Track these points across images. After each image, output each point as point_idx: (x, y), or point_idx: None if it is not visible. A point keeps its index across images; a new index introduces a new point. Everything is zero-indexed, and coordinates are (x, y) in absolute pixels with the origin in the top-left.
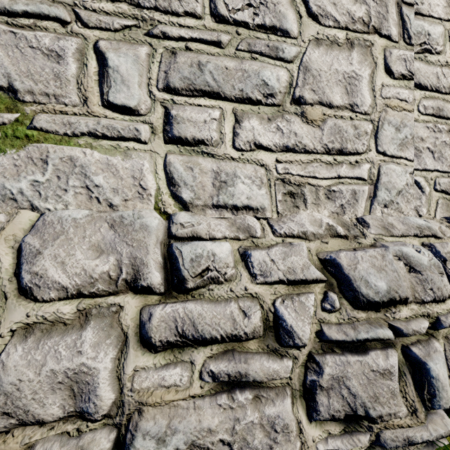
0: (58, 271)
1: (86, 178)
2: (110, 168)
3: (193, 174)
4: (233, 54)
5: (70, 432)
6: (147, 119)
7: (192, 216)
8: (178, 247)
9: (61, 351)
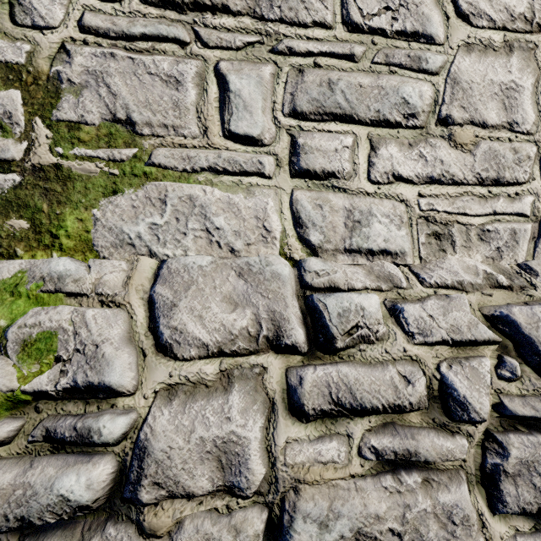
0: (197, 326)
1: (206, 219)
2: (231, 207)
3: (323, 213)
4: (368, 68)
5: (218, 509)
6: (271, 150)
7: (324, 263)
8: (320, 299)
9: (209, 416)
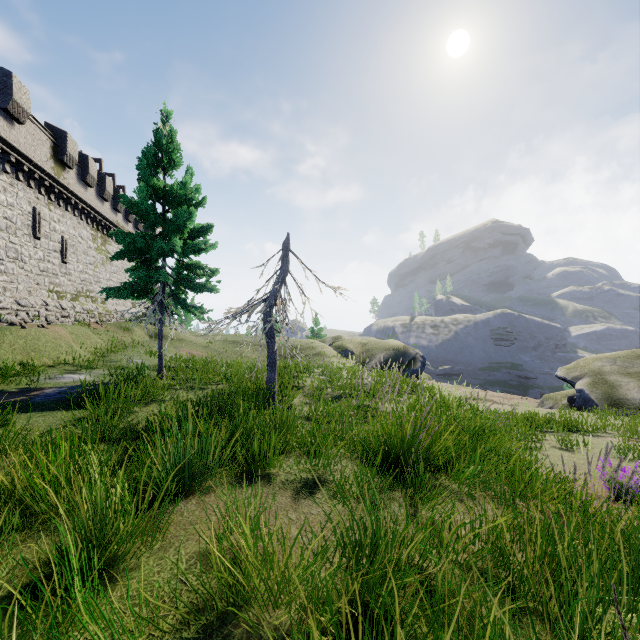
0: None
1: None
2: None
3: None
4: None
5: None
6: None
7: None
8: None
9: None
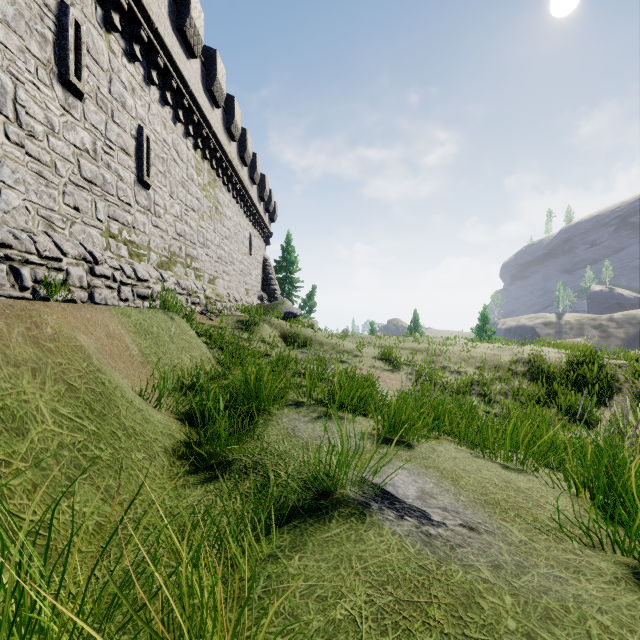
0: None
1: None
2: None
3: None
4: None
5: None
6: None
7: None
8: None
9: None
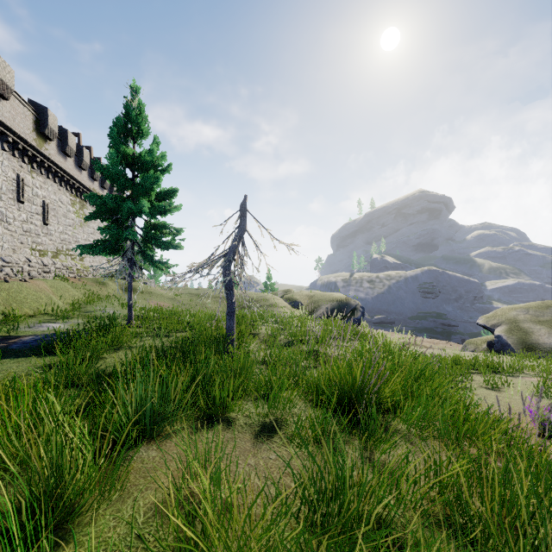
0: None
1: None
2: None
3: None
4: None
5: None
6: None
7: None
8: None
9: None
